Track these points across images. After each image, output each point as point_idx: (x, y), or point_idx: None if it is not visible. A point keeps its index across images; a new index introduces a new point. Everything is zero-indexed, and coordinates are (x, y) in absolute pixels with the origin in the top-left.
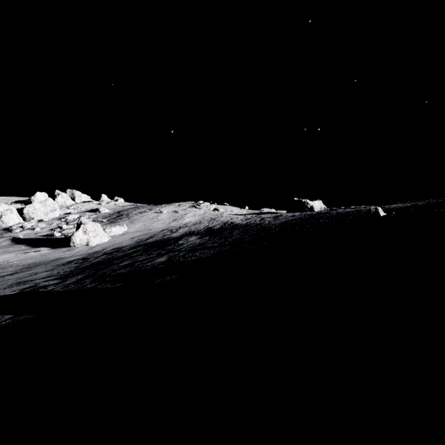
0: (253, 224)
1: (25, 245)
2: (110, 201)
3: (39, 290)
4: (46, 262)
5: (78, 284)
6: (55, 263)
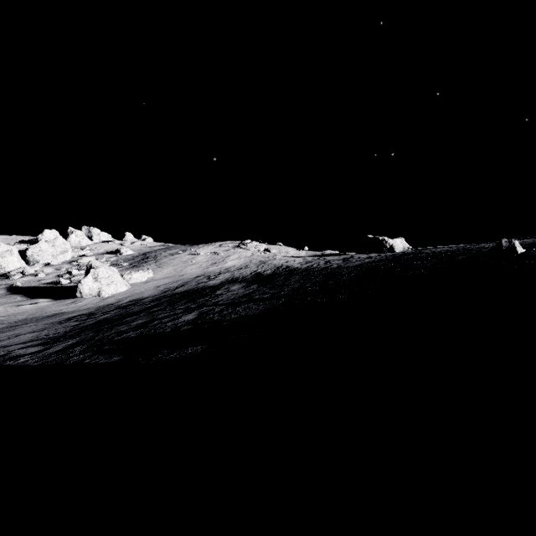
0: (316, 269)
1: (22, 295)
2: (136, 241)
3: (6, 363)
4: (39, 318)
5: (62, 354)
6: (49, 321)
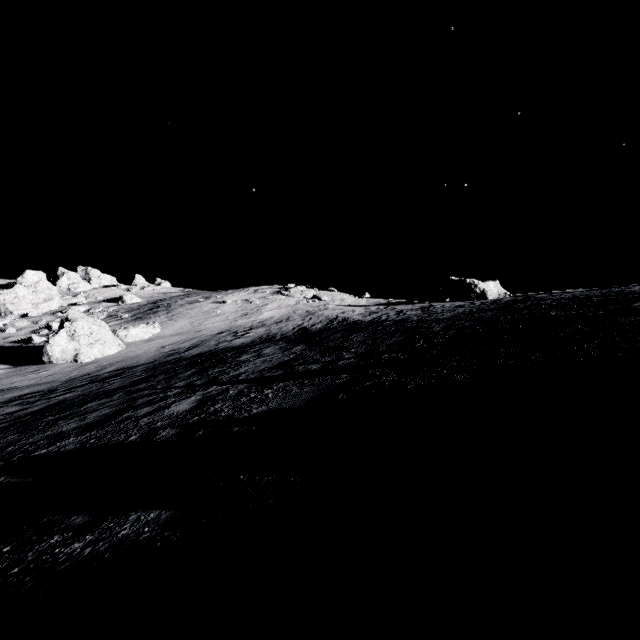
0: (388, 322)
1: None
2: (147, 286)
3: None
4: None
5: None
6: None
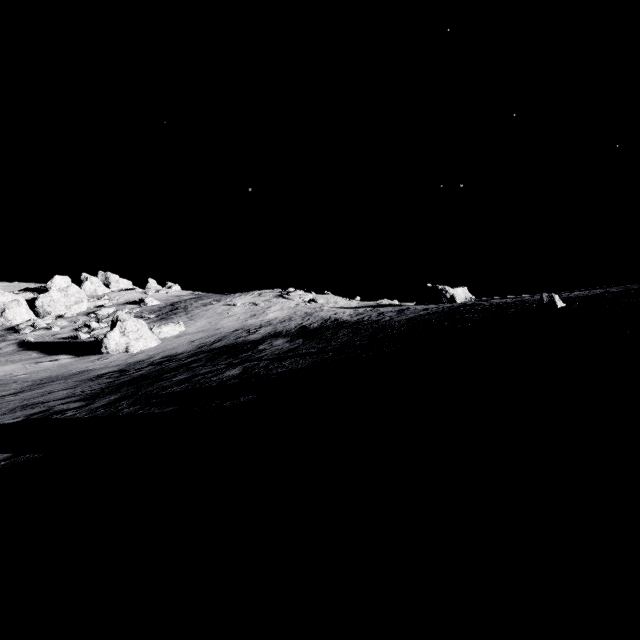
0: (367, 322)
1: (37, 351)
2: (161, 289)
3: (54, 416)
4: (66, 376)
5: (110, 407)
6: (79, 378)
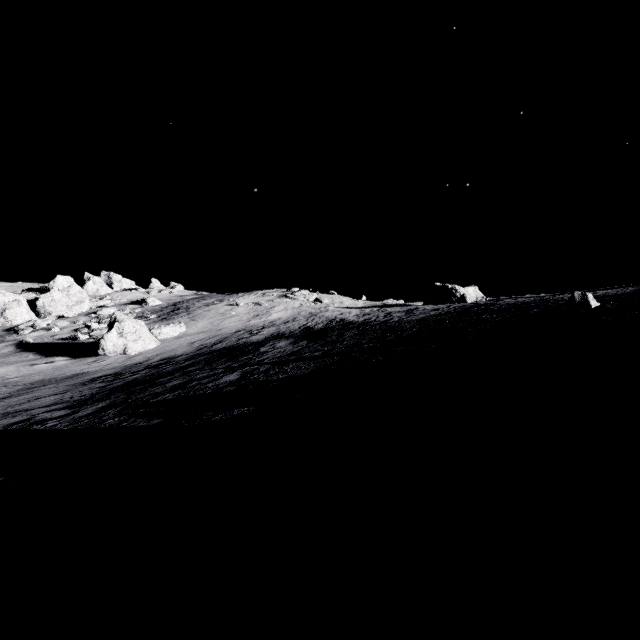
0: (375, 322)
1: (34, 352)
2: (164, 289)
3: (33, 427)
4: (58, 379)
5: (94, 417)
6: (71, 382)
